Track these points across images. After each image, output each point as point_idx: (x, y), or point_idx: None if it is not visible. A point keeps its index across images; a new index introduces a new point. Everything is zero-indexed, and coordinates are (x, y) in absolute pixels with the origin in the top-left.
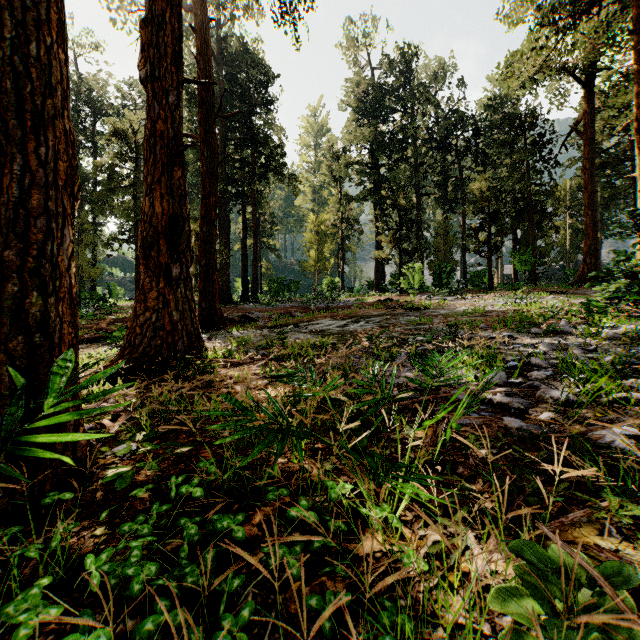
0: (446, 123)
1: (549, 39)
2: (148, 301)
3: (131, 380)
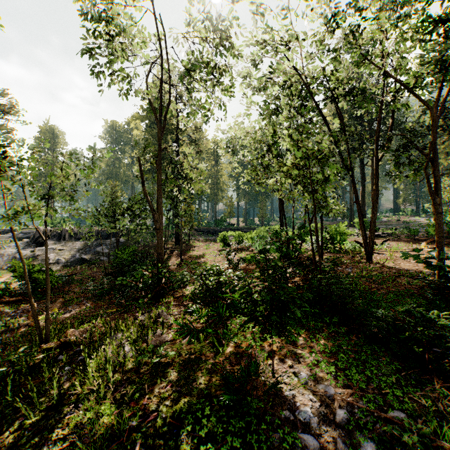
0: None
1: None
2: None
3: None
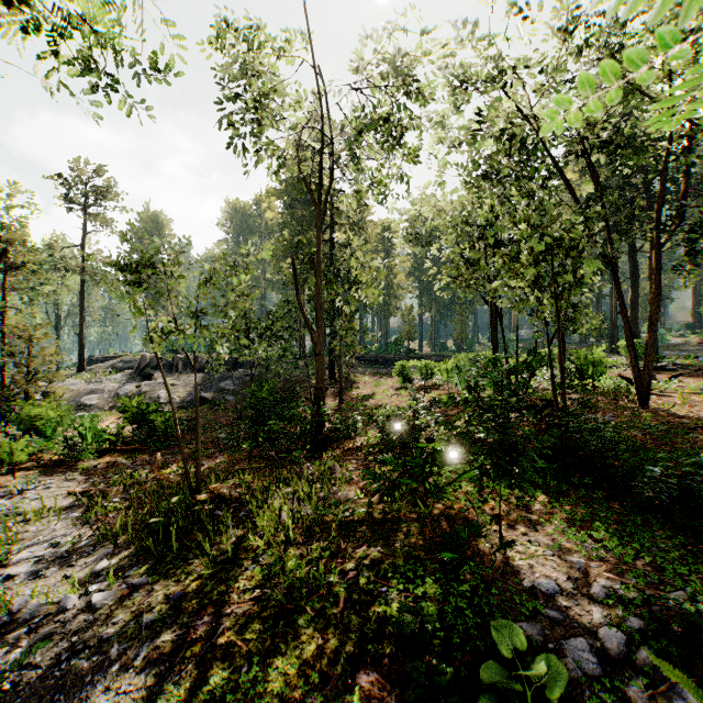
0: None
1: None
2: None
3: None
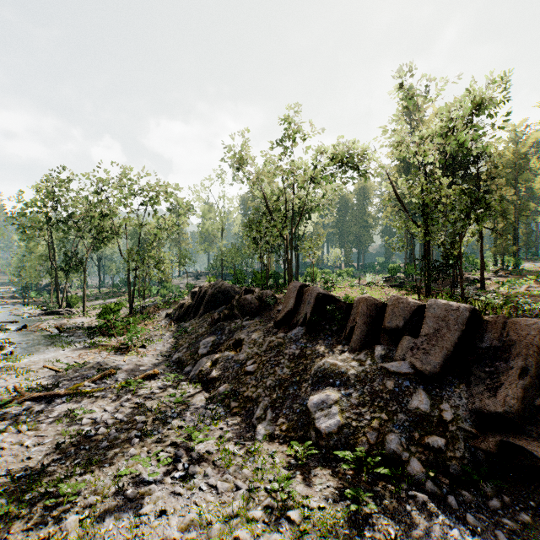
0: None
1: None
2: None
3: None
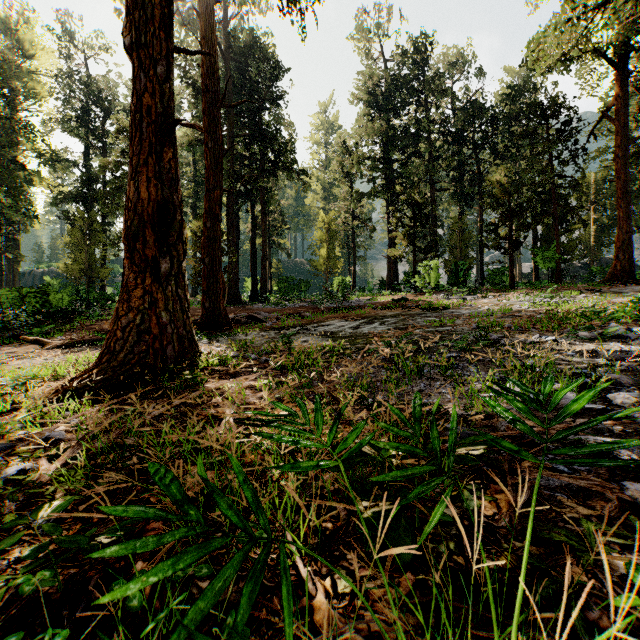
0: (462, 115)
1: (586, 8)
2: (132, 300)
3: (108, 393)
